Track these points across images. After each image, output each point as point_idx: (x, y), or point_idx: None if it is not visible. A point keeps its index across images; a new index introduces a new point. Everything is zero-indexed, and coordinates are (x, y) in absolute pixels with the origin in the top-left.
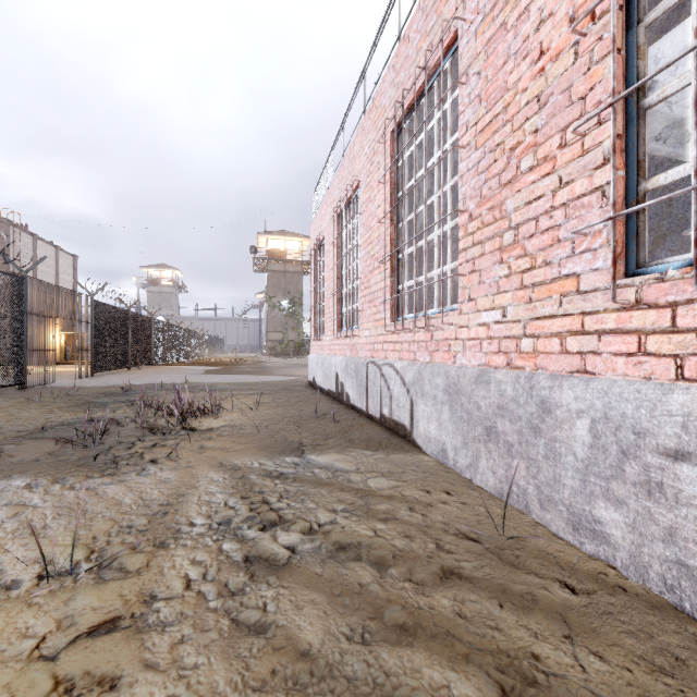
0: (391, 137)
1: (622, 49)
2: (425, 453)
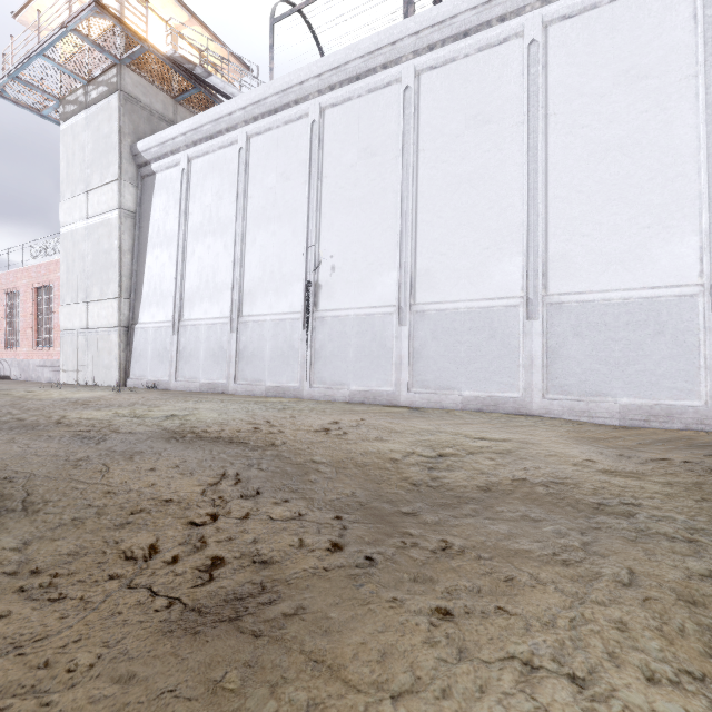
0: (5, 294)
1: (37, 319)
2: (13, 379)
